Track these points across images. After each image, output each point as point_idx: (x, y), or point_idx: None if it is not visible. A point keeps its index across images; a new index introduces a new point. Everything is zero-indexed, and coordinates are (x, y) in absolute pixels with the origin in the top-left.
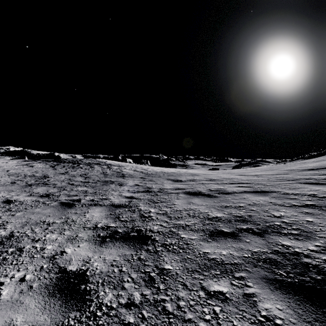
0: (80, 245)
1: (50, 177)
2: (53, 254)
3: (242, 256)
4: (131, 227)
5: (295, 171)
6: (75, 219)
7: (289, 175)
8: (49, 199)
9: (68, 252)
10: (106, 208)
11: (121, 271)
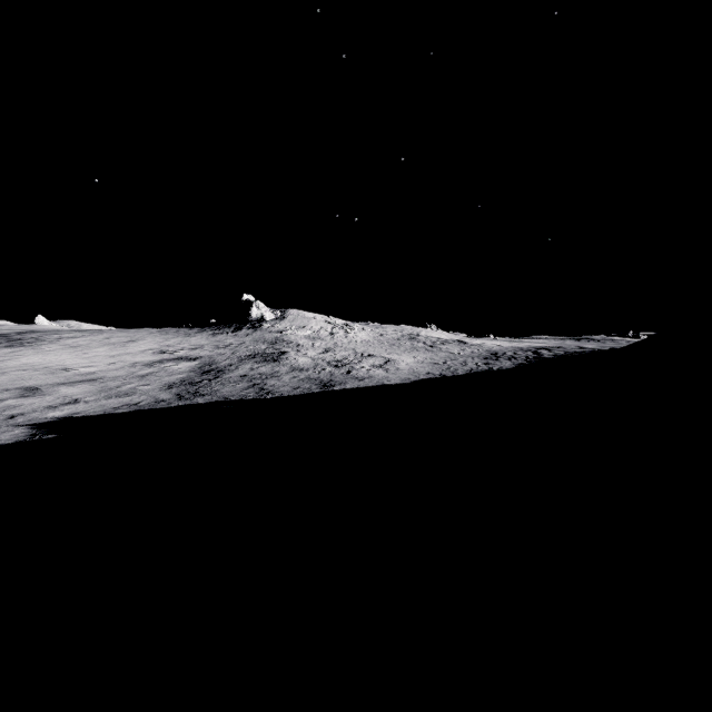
0: None
1: None
2: None
3: None
4: None
5: None
6: None
7: None
8: None
9: None
10: None
11: None
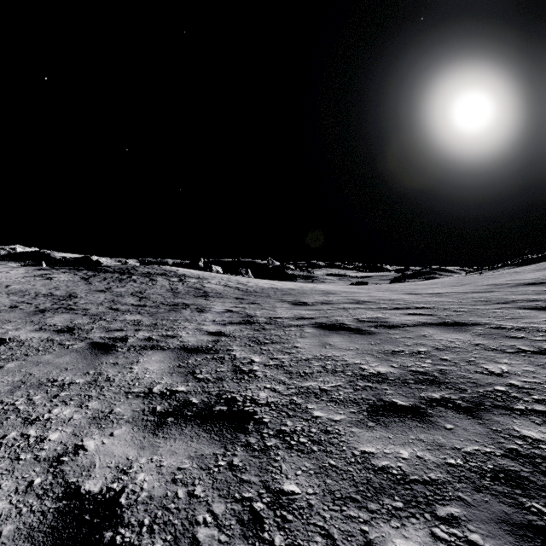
0: (115, 431)
1: (80, 296)
2: (58, 452)
3: (444, 464)
4: (216, 394)
5: (505, 287)
6: (112, 376)
7: (495, 294)
8: (72, 337)
9: (89, 449)
10: (172, 354)
11: (193, 495)
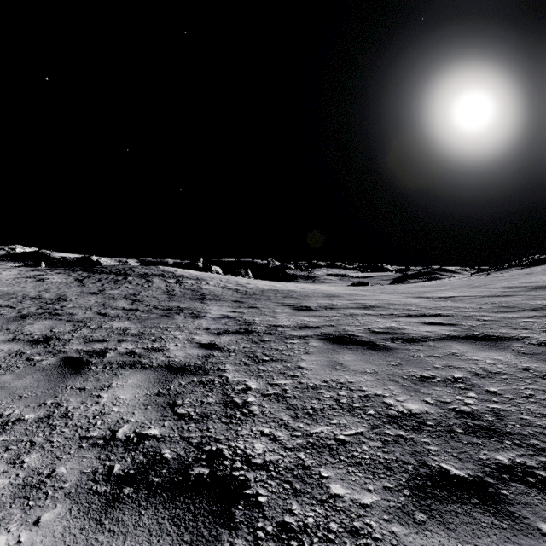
0: (44, 515)
1: (69, 299)
2: None
3: None
4: (197, 443)
5: (523, 291)
6: (71, 410)
7: (515, 298)
8: (45, 350)
9: None
10: (153, 375)
11: None
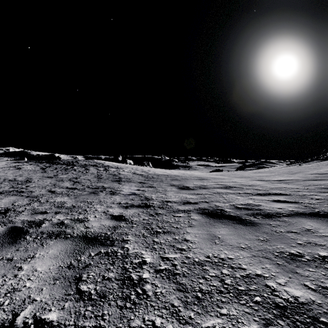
0: None
1: (33, 181)
2: None
3: None
4: None
5: None
6: None
7: None
8: (0, 221)
9: None
10: (70, 246)
11: None
